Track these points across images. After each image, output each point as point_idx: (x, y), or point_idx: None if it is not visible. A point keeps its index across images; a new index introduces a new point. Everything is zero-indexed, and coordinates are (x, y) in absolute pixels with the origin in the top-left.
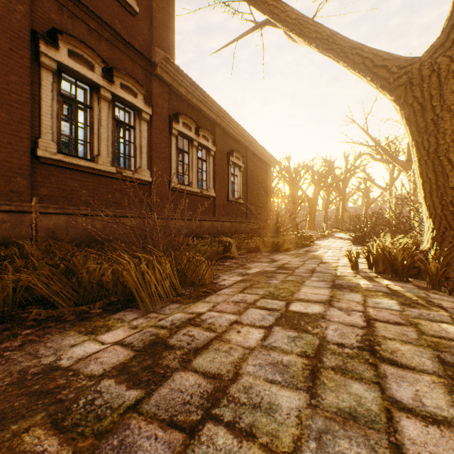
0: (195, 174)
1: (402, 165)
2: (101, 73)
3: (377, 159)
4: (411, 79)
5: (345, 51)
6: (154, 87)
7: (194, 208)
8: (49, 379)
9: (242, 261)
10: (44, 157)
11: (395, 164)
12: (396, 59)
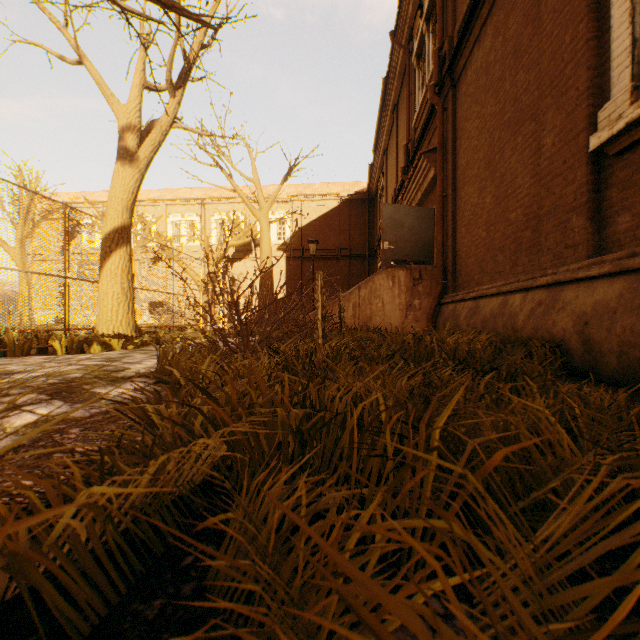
0: None
1: None
2: None
3: None
4: None
5: None
6: None
7: None
8: None
9: None
10: (609, 144)
11: None
12: None
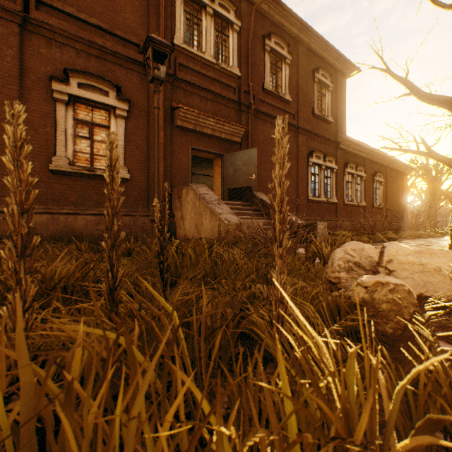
0: (354, 193)
1: None
2: (322, 159)
3: None
4: None
5: (450, 165)
6: (337, 154)
7: (353, 214)
8: None
9: (399, 239)
10: (309, 199)
11: None
12: None
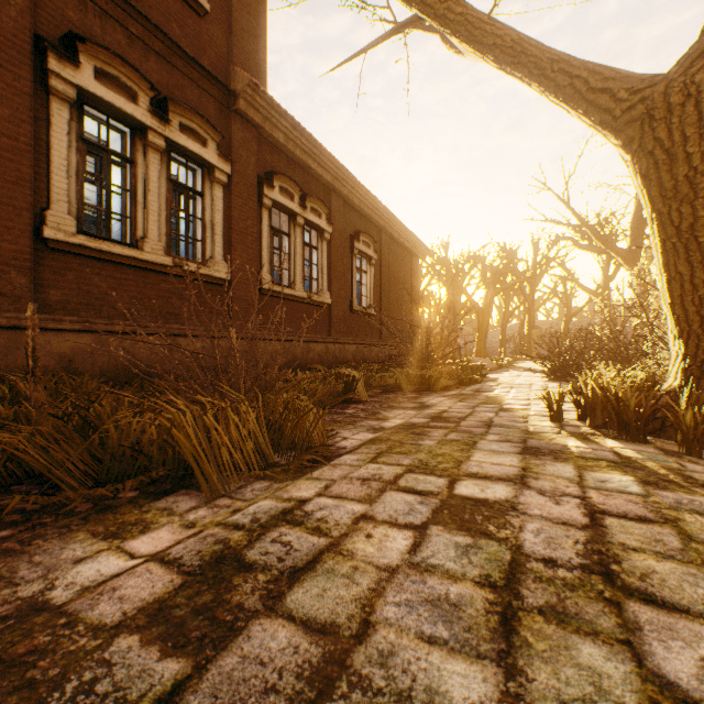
0: (299, 268)
1: (623, 256)
2: (149, 106)
3: (584, 247)
4: (650, 109)
5: (541, 66)
6: (234, 131)
7: (297, 322)
8: (21, 632)
9: (373, 407)
10: (55, 240)
11: (611, 255)
12: (626, 79)
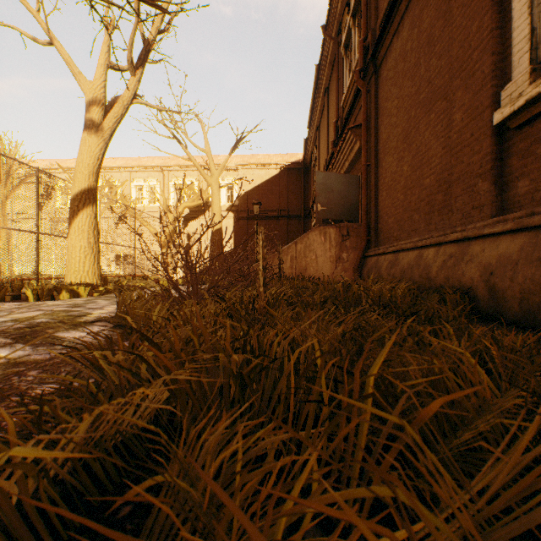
0: None
1: None
2: None
3: None
4: None
5: None
6: None
7: None
8: None
9: None
10: (510, 118)
11: None
12: None
